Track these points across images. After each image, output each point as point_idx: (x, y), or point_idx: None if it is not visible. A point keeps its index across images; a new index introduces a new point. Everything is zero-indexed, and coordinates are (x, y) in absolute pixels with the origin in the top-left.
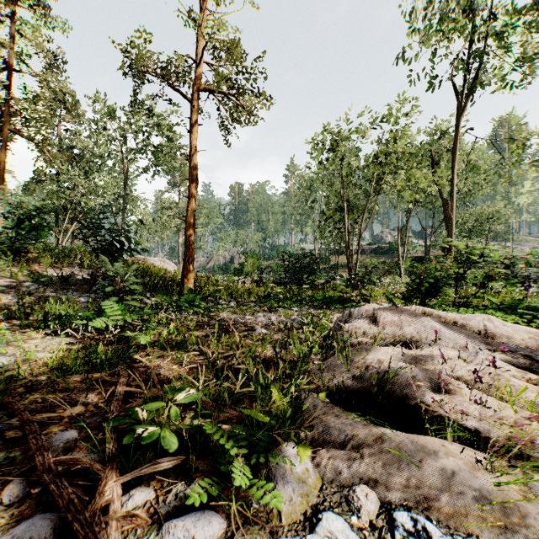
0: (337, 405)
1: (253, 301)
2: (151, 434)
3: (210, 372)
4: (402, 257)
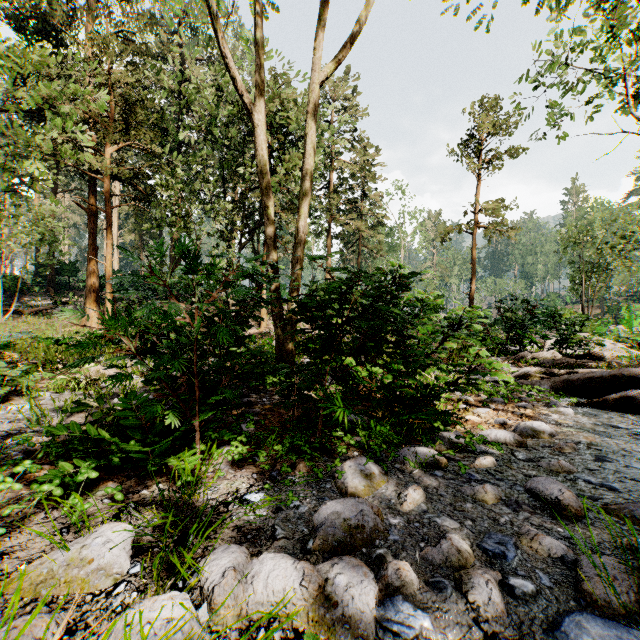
0: None
1: None
2: None
3: None
4: None
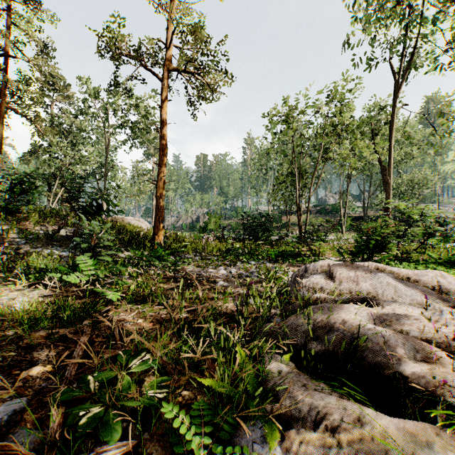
0: (301, 367)
1: (215, 256)
2: (94, 420)
3: (172, 328)
4: (343, 217)
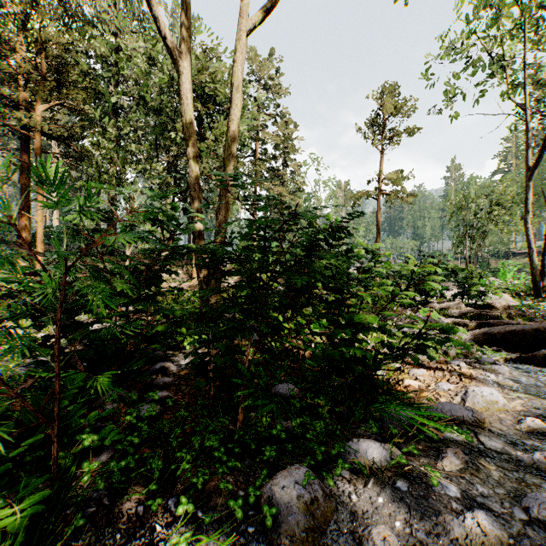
0: None
1: None
2: None
3: None
4: None
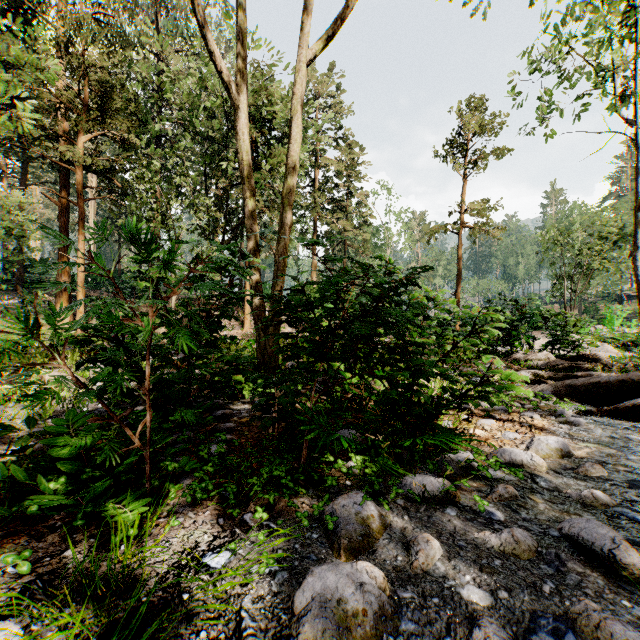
0: None
1: None
2: None
3: None
4: None
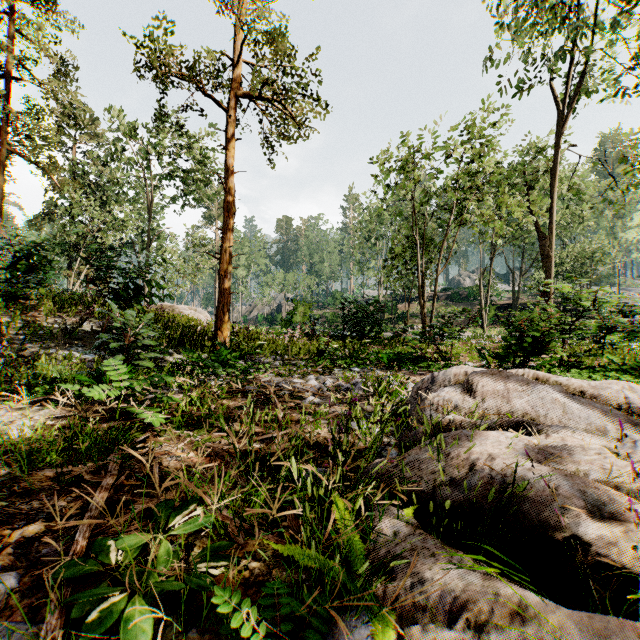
0: (427, 525)
1: (303, 360)
2: (108, 614)
3: (238, 465)
4: (484, 305)
